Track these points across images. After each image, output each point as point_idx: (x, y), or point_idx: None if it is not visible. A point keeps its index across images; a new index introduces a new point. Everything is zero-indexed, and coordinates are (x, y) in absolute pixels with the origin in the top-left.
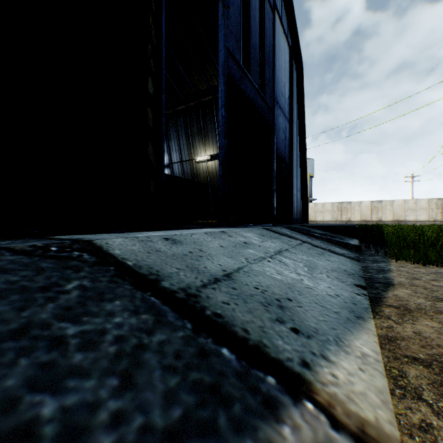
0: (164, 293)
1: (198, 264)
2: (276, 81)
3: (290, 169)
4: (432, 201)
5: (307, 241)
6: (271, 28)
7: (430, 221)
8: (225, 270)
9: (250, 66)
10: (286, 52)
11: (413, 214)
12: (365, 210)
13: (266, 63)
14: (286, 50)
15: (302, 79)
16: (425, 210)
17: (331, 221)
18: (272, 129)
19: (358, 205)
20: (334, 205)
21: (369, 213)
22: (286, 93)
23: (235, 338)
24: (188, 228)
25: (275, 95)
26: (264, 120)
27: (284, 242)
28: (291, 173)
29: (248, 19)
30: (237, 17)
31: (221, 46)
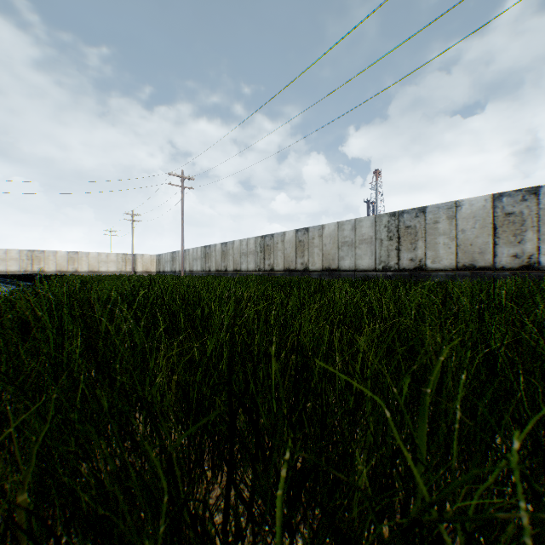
0: None
1: None
2: None
3: None
4: (120, 256)
5: None
6: None
7: (119, 271)
8: None
9: None
10: None
11: (107, 266)
12: (62, 261)
13: None
14: None
15: None
16: (115, 262)
17: (20, 272)
18: None
19: (54, 254)
20: (24, 253)
21: (67, 264)
22: None
23: None
24: None
25: None
26: None
27: None
28: None
29: None
30: None
31: None
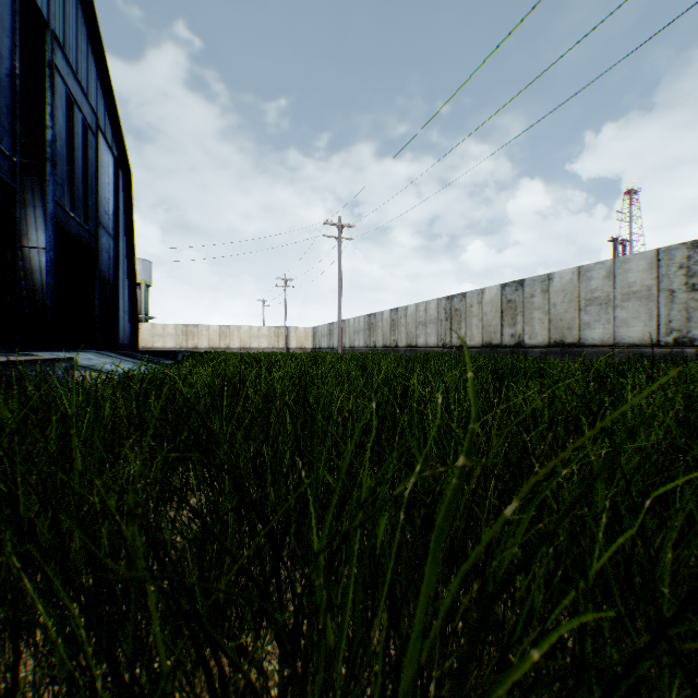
0: (80, 366)
1: (80, 362)
2: (100, 201)
3: (116, 290)
4: (272, 329)
5: (131, 361)
6: (95, 154)
7: (271, 348)
8: (92, 364)
9: (75, 204)
10: (112, 164)
11: (258, 342)
12: (214, 336)
13: (90, 193)
14: (112, 161)
15: (131, 189)
16: (267, 337)
17: (175, 348)
18: (96, 255)
19: (206, 329)
20: (179, 328)
21: (218, 339)
22: (112, 208)
23: (106, 372)
24: (35, 352)
25: (99, 217)
26: (88, 249)
27: (114, 360)
28: (117, 295)
29: (73, 160)
30: (64, 167)
31: (52, 199)
